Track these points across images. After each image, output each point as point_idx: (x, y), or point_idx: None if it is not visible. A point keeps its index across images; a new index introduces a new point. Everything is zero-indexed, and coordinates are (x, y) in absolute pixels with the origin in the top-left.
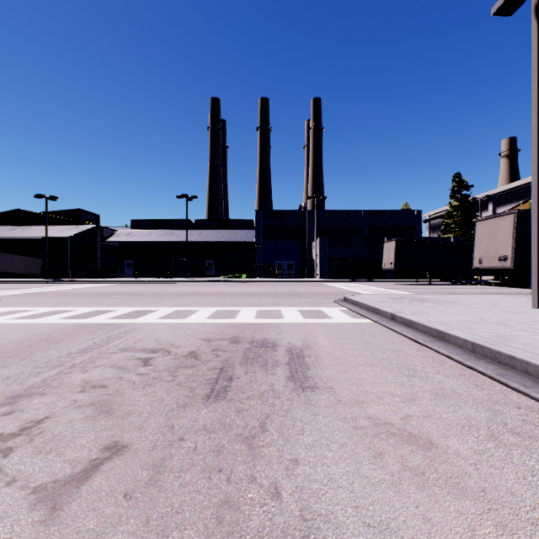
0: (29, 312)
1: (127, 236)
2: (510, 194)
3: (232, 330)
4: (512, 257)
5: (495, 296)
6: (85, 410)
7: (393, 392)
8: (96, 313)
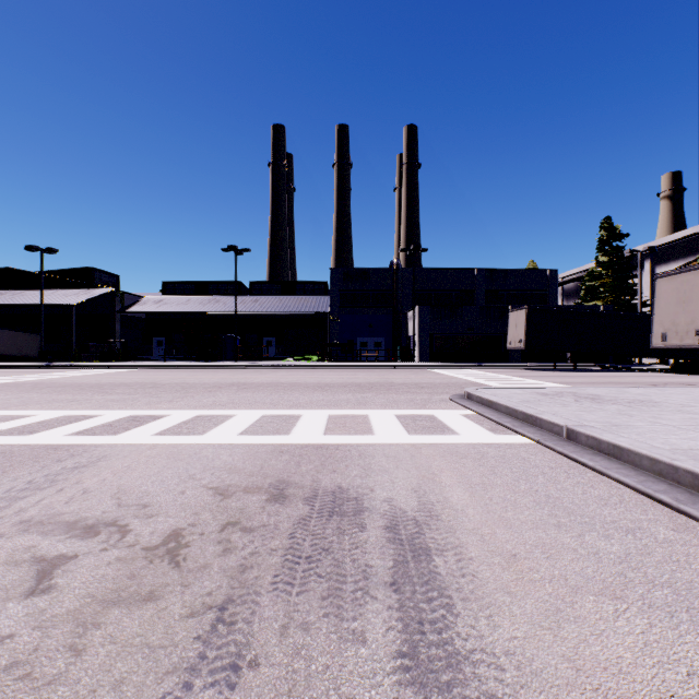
0: None
1: (156, 304)
2: (675, 248)
3: (277, 463)
4: None
5: None
6: None
7: None
8: (59, 422)
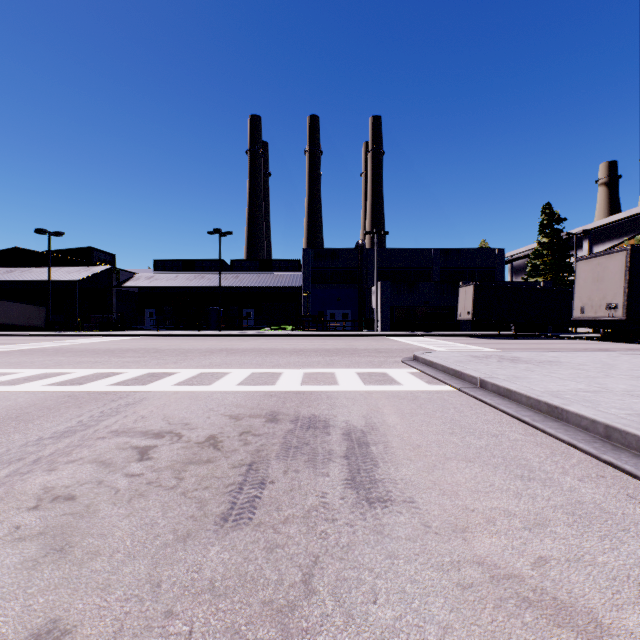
0: (10, 375)
1: (148, 280)
2: (610, 230)
3: (269, 402)
4: (624, 305)
5: (605, 353)
6: (26, 546)
7: (508, 508)
8: (96, 377)
